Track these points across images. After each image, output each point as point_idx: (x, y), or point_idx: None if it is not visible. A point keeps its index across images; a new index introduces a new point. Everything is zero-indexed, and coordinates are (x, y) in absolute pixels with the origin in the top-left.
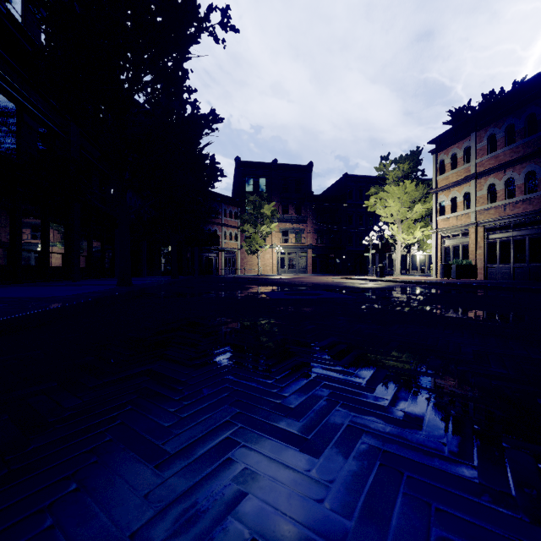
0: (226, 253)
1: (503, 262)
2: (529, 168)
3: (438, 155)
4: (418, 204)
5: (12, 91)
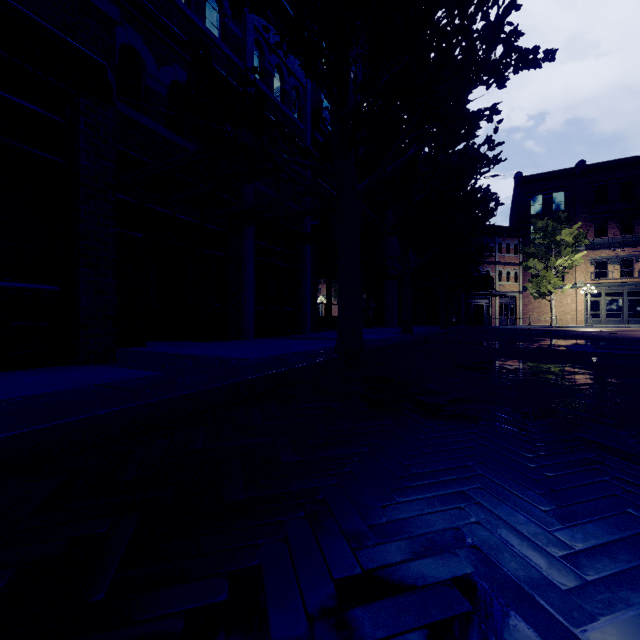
0: (501, 298)
1: None
2: None
3: None
4: None
5: (327, 187)
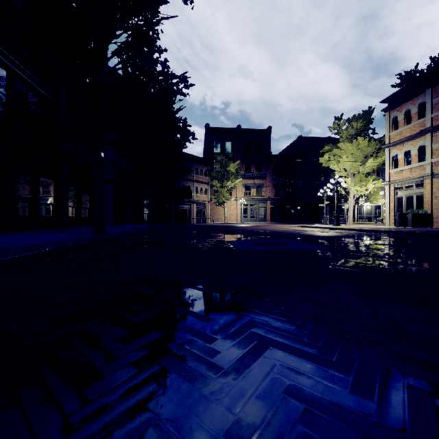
0: (197, 204)
1: None
2: None
3: (391, 113)
4: (371, 158)
5: (0, 56)
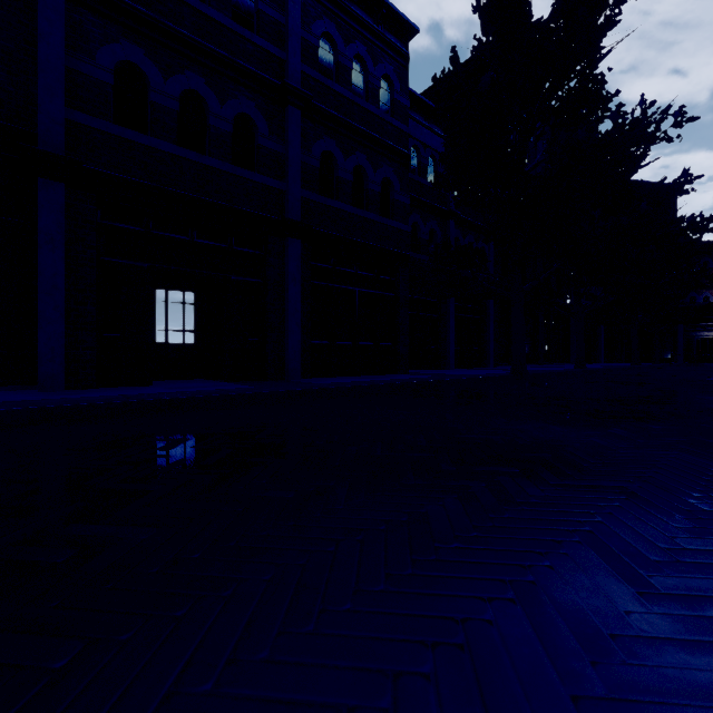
0: None
1: None
2: None
3: None
4: None
5: None
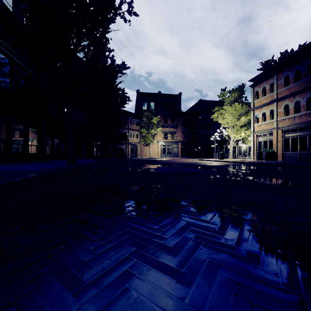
0: (131, 145)
1: (293, 150)
2: (309, 95)
3: (254, 88)
4: (243, 116)
5: (6, 51)
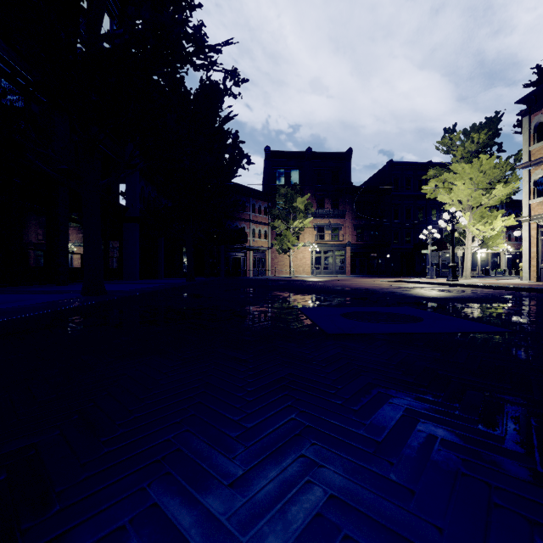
0: (254, 252)
1: None
2: None
3: (532, 117)
4: (500, 184)
5: None
